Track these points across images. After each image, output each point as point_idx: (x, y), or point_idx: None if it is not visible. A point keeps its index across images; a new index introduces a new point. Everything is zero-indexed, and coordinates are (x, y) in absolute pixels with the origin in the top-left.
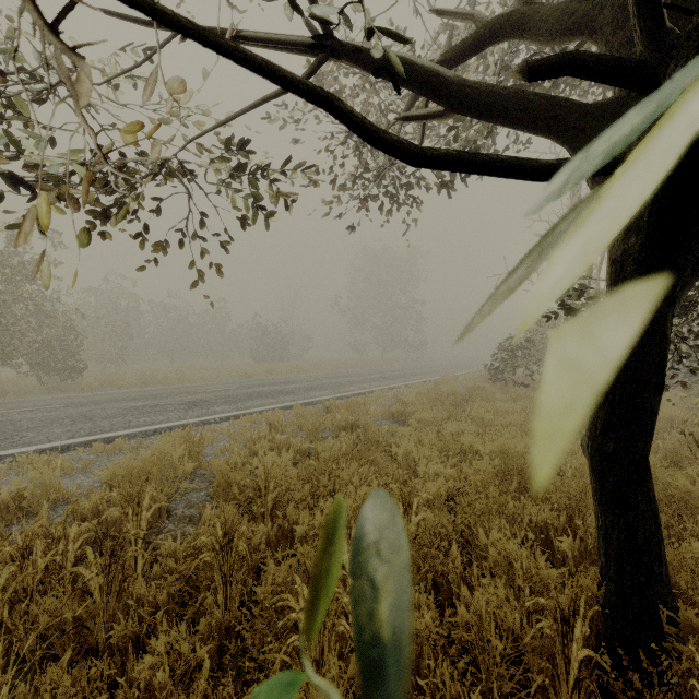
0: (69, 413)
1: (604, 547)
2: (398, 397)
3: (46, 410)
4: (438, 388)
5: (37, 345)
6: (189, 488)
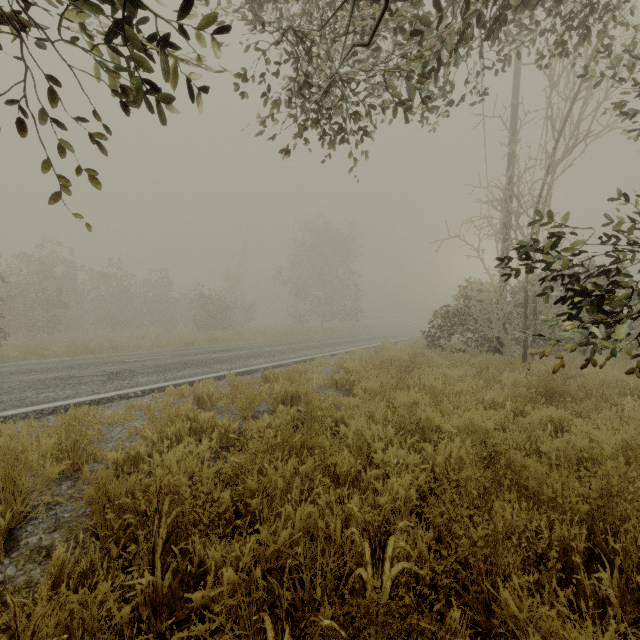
0: None
1: None
2: (340, 364)
3: None
4: (380, 354)
5: None
6: (65, 495)
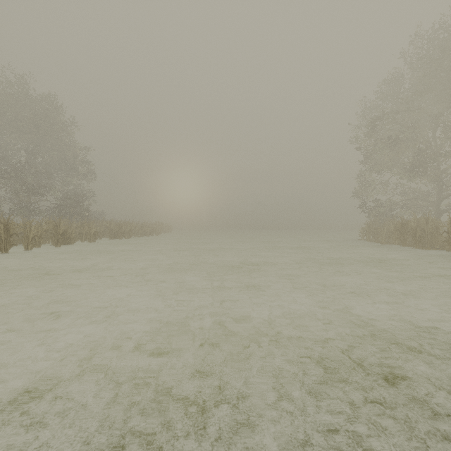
0: None
1: None
2: None
3: None
4: None
5: None
6: None
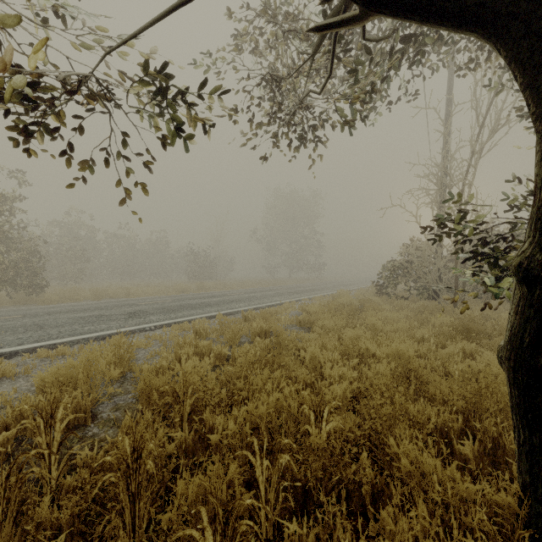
0: (24, 322)
1: (528, 465)
2: (303, 307)
3: (5, 320)
4: (336, 300)
5: (4, 266)
6: (118, 391)
